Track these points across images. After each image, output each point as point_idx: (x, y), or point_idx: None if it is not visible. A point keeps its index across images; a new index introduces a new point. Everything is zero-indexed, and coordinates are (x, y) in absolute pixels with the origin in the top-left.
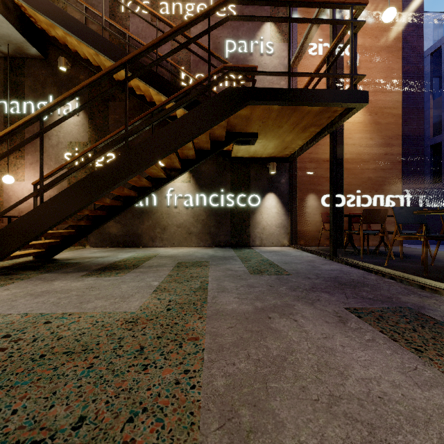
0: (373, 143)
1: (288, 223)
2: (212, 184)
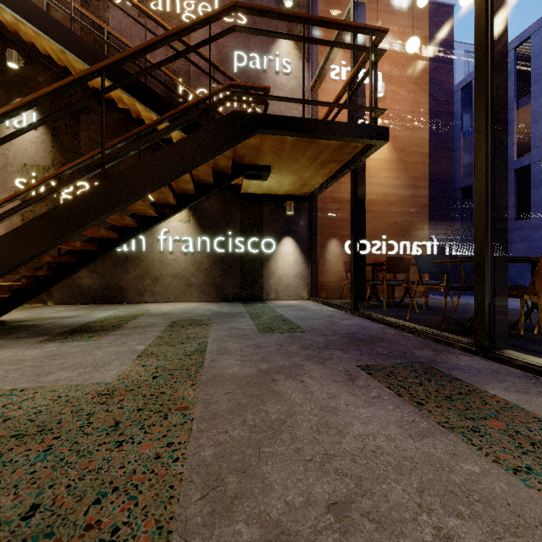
0: (400, 183)
1: (308, 272)
2: (218, 225)
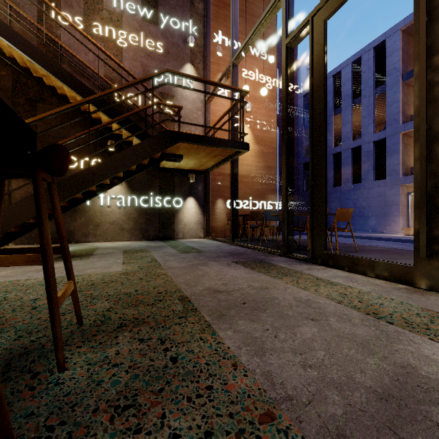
0: (260, 165)
1: (204, 220)
2: (143, 188)
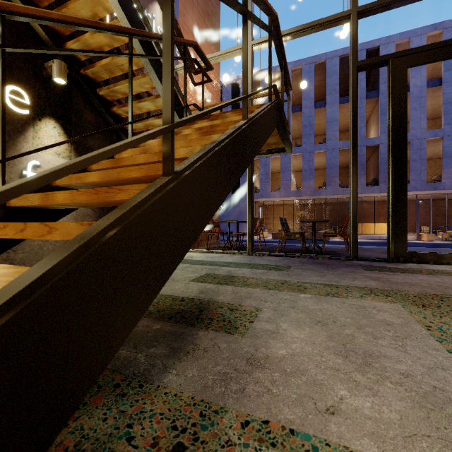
0: None
1: None
2: None
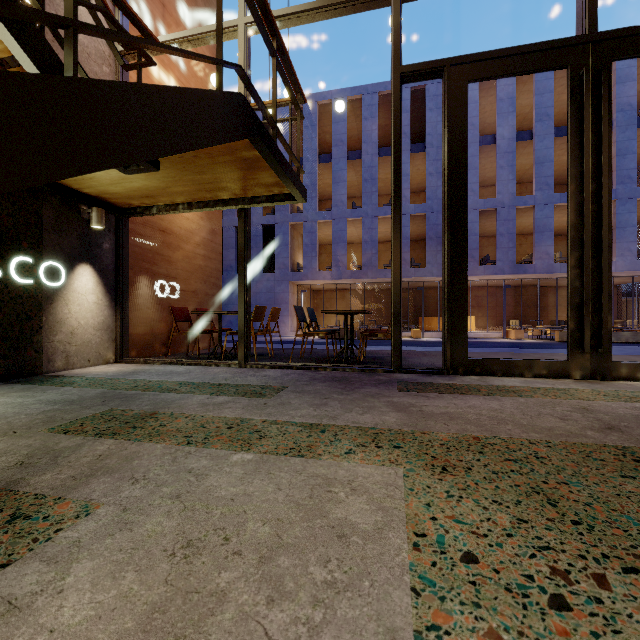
0: (203, 224)
1: (115, 321)
2: None
